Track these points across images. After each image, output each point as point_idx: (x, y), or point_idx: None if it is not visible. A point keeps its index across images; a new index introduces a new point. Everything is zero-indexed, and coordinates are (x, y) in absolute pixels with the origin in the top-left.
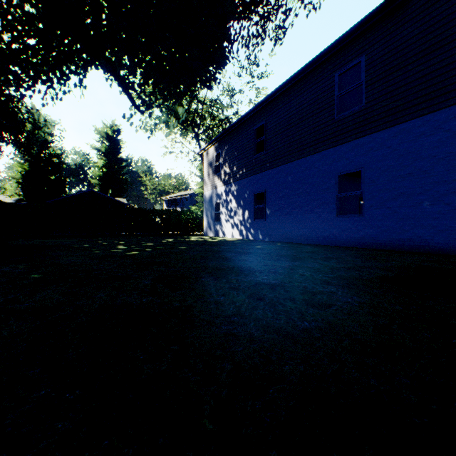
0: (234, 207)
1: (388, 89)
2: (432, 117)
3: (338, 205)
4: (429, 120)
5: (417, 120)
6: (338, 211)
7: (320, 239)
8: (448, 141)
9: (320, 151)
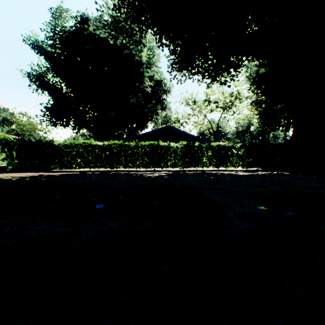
0: None
1: None
2: None
3: None
4: None
5: None
6: None
7: None
8: None
9: None
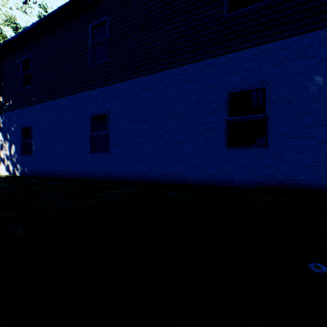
0: (0, 141)
1: (124, 49)
2: (149, 78)
3: (91, 143)
4: (147, 79)
5: (141, 78)
6: (91, 148)
7: (78, 174)
8: (157, 98)
9: (78, 92)
